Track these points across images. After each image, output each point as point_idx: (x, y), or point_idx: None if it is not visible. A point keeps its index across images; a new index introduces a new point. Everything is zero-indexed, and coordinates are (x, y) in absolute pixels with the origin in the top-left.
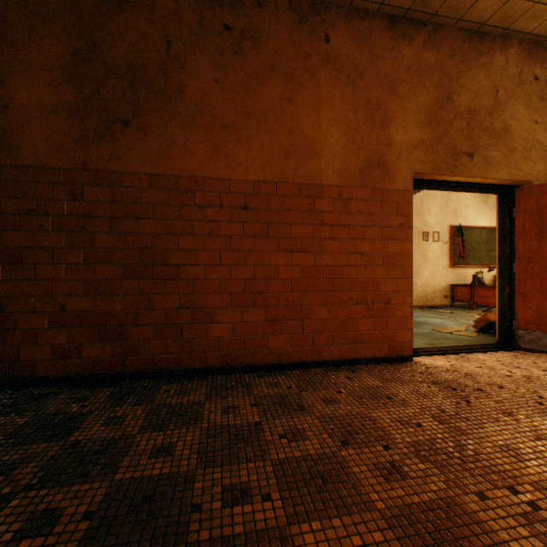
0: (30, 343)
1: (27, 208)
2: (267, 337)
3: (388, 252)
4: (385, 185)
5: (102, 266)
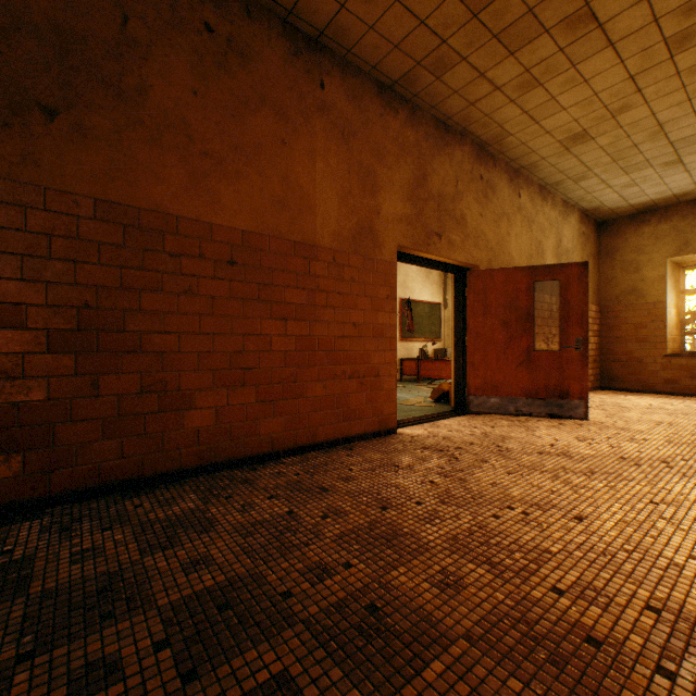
0: None
1: None
2: (258, 421)
3: (378, 324)
4: (375, 255)
5: (4, 331)
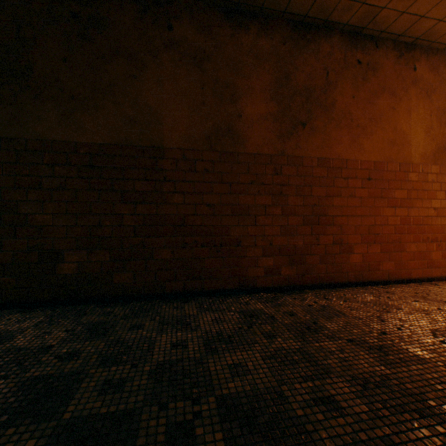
0: (252, 265)
1: (251, 180)
2: (380, 263)
3: None
4: None
5: (291, 216)
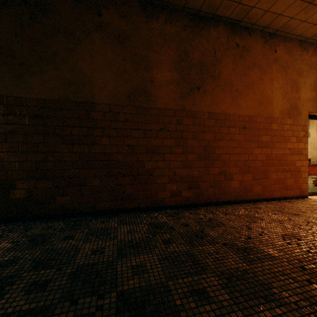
0: (161, 189)
1: (160, 128)
2: (252, 187)
3: (298, 148)
4: (297, 118)
5: (189, 154)
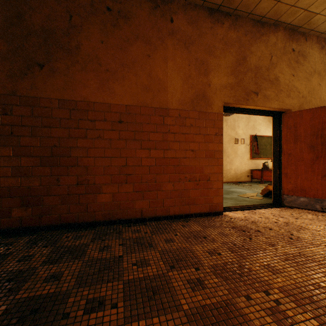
0: None
1: None
2: (134, 201)
3: (208, 150)
4: (206, 110)
5: (25, 157)
